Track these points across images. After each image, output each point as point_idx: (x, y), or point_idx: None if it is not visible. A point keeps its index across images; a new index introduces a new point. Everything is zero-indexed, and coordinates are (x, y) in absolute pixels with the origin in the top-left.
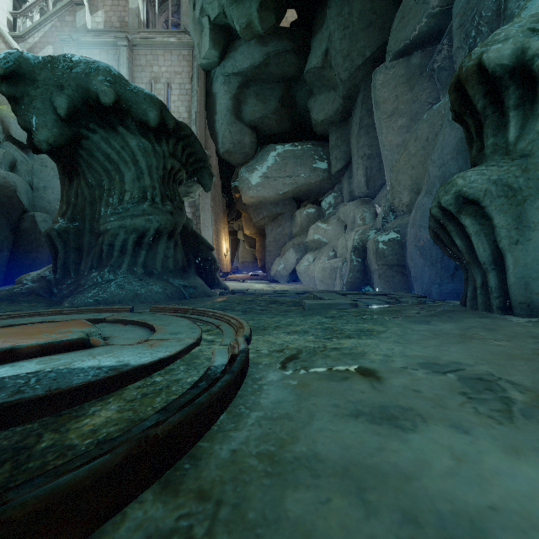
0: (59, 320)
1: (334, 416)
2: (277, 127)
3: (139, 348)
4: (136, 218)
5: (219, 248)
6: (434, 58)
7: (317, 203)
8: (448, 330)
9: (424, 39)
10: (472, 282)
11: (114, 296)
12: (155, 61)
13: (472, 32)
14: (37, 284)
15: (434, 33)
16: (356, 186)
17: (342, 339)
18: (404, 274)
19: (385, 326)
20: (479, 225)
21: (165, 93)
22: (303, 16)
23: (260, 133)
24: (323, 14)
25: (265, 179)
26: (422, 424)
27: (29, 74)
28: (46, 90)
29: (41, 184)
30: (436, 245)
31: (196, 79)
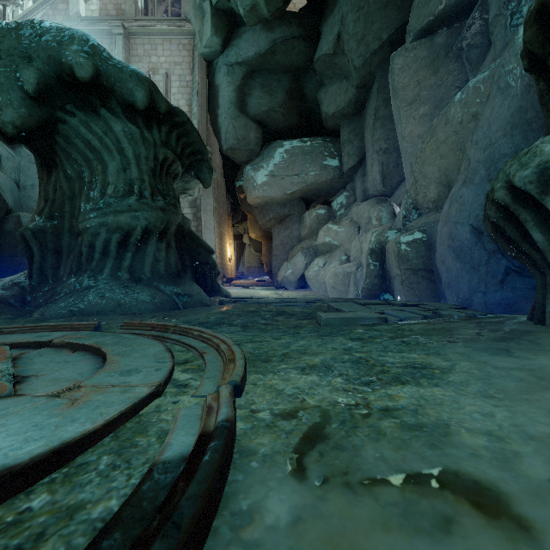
0: None
1: None
2: (284, 122)
3: (45, 410)
4: (119, 215)
5: (223, 252)
6: (463, 35)
7: (328, 203)
8: None
9: (452, 13)
10: None
11: (91, 306)
12: (153, 50)
13: None
14: (8, 291)
15: (463, 5)
16: (371, 184)
17: (390, 386)
18: (432, 279)
19: (445, 357)
20: None
21: (164, 85)
22: None
23: (266, 128)
24: None
25: (272, 178)
26: None
27: None
28: (11, 62)
29: (29, 182)
30: (480, 245)
31: (197, 70)
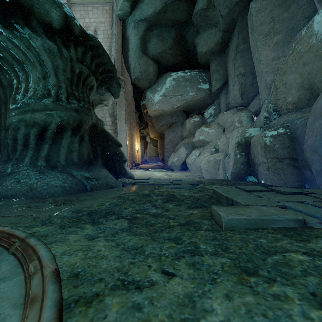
0: None
1: None
2: (172, 60)
3: None
4: (36, 112)
5: (132, 147)
6: None
7: (201, 114)
8: None
9: None
10: None
11: (7, 190)
12: (86, 14)
13: None
14: None
15: None
16: (232, 99)
17: None
18: (296, 166)
19: None
20: None
21: None
22: None
23: (160, 65)
24: None
25: (164, 97)
26: None
27: None
28: None
29: None
30: None
31: (115, 26)
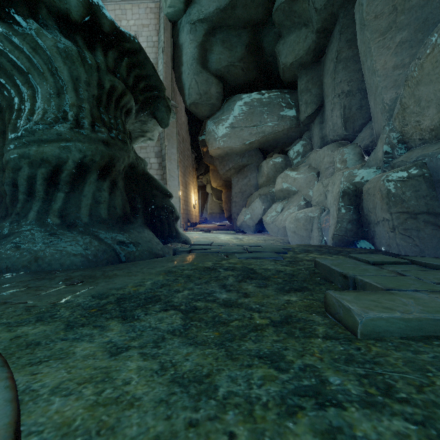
0: None
1: None
2: (243, 76)
3: None
4: (45, 144)
5: (187, 200)
6: None
7: (284, 153)
8: None
9: None
10: None
11: None
12: (123, 15)
13: None
14: None
15: None
16: (330, 129)
17: None
18: (439, 225)
19: None
20: None
21: None
22: None
23: (226, 84)
24: None
25: (231, 129)
26: None
27: None
28: None
29: None
30: None
31: (162, 30)
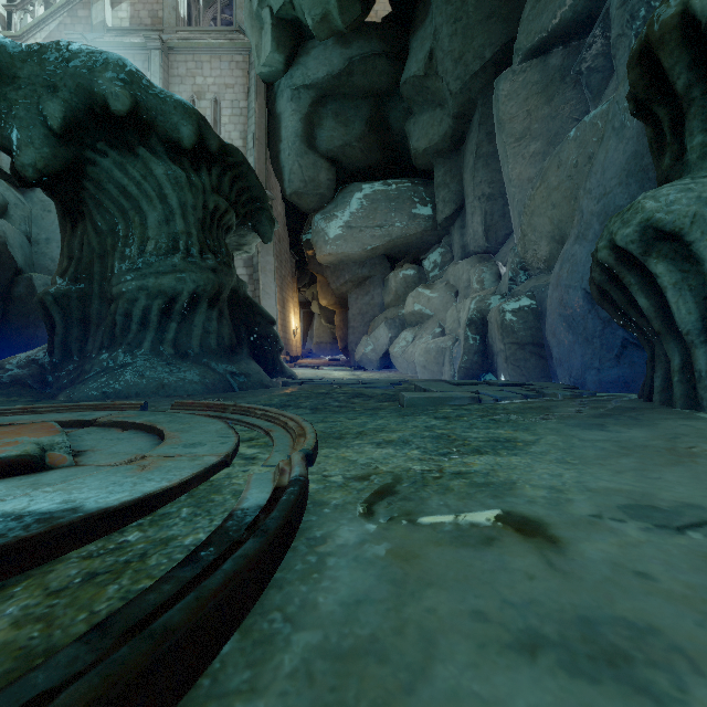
0: (22, 422)
1: (481, 649)
2: (364, 159)
3: (118, 473)
4: (162, 276)
5: (286, 324)
6: (582, 56)
7: (418, 262)
8: (642, 440)
9: (568, 29)
10: (662, 364)
11: (129, 387)
12: (198, 69)
13: (640, 11)
14: (25, 370)
15: (581, 20)
16: (471, 238)
17: (468, 456)
18: (542, 356)
19: (533, 432)
20: (680, 272)
21: (212, 114)
22: (399, 7)
23: (341, 168)
24: (427, 3)
25: (348, 230)
26: (697, 680)
27: (6, 68)
28: (32, 92)
29: (43, 235)
30: (593, 313)
31: (254, 94)
